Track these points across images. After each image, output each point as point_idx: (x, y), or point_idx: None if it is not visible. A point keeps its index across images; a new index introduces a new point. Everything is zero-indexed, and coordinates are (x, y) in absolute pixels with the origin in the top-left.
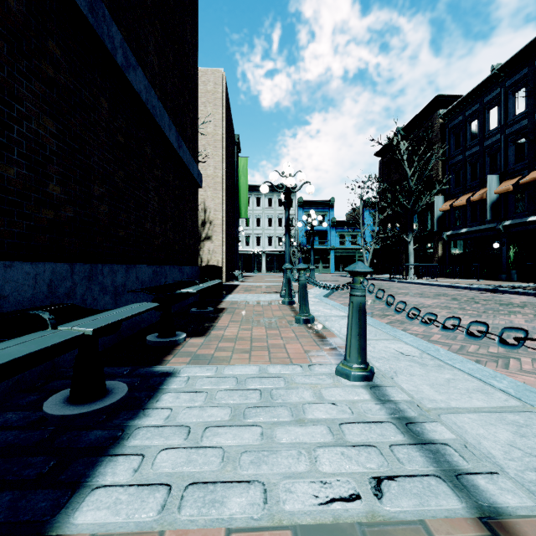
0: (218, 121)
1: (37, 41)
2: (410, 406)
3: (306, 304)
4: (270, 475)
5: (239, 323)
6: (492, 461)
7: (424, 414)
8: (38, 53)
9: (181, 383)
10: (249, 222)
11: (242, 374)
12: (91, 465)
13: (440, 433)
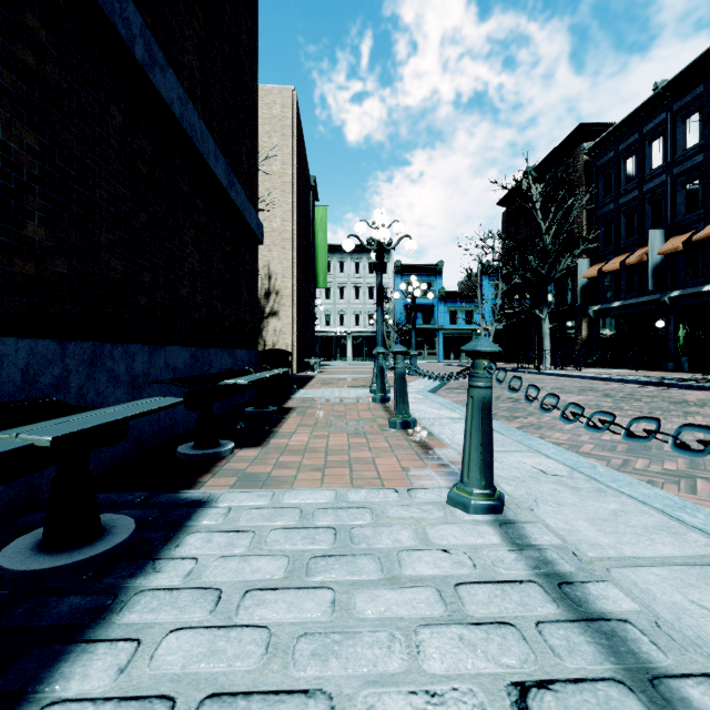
0: (287, 156)
1: (7, 12)
2: (563, 555)
3: (405, 401)
4: (343, 679)
5: (312, 428)
6: (705, 651)
7: (585, 567)
8: (8, 29)
9: (217, 518)
10: (329, 293)
11: (309, 504)
12: (51, 659)
13: (613, 601)
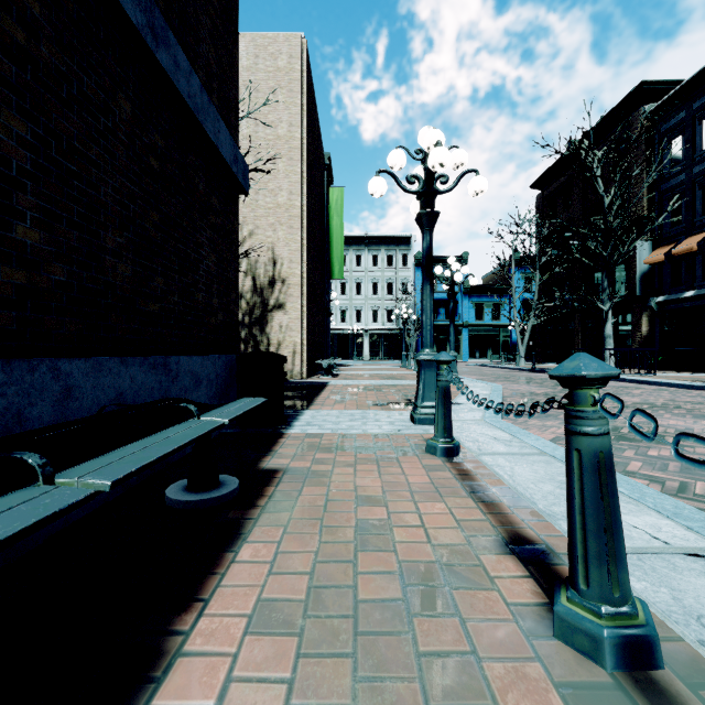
0: (295, 116)
1: None
2: None
3: (620, 553)
4: None
5: (295, 633)
6: None
7: None
8: None
9: None
10: (345, 288)
11: None
12: None
13: None
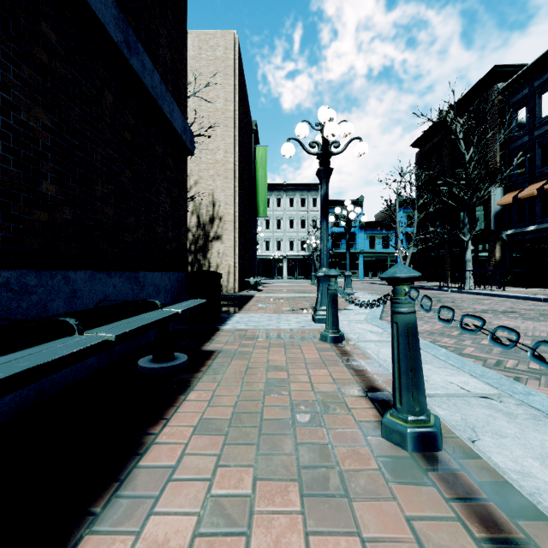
0: (229, 93)
1: None
2: None
3: (420, 385)
4: None
5: (223, 435)
6: None
7: None
8: None
9: None
10: (268, 224)
11: None
12: None
13: None
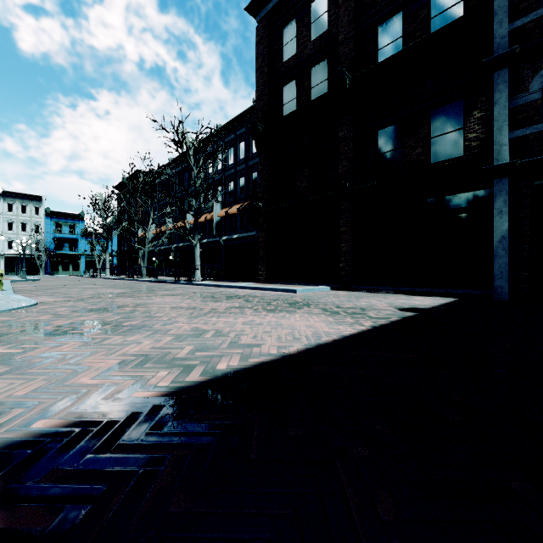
0: None
1: None
2: None
3: None
4: None
5: None
6: None
7: None
8: None
9: None
10: None
11: None
12: None
13: None
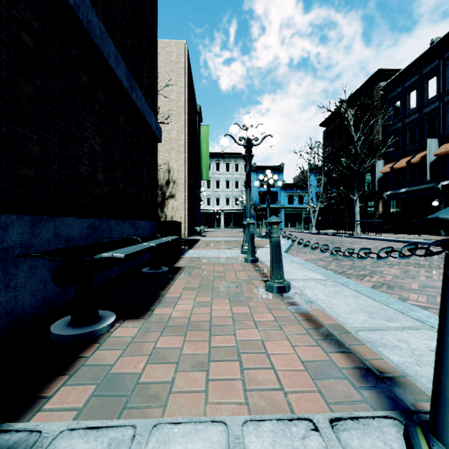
0: (181, 88)
1: None
2: None
3: (281, 267)
4: None
5: (196, 291)
6: None
7: None
8: None
9: None
10: (209, 184)
11: None
12: None
13: None
